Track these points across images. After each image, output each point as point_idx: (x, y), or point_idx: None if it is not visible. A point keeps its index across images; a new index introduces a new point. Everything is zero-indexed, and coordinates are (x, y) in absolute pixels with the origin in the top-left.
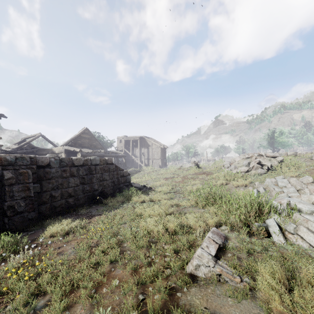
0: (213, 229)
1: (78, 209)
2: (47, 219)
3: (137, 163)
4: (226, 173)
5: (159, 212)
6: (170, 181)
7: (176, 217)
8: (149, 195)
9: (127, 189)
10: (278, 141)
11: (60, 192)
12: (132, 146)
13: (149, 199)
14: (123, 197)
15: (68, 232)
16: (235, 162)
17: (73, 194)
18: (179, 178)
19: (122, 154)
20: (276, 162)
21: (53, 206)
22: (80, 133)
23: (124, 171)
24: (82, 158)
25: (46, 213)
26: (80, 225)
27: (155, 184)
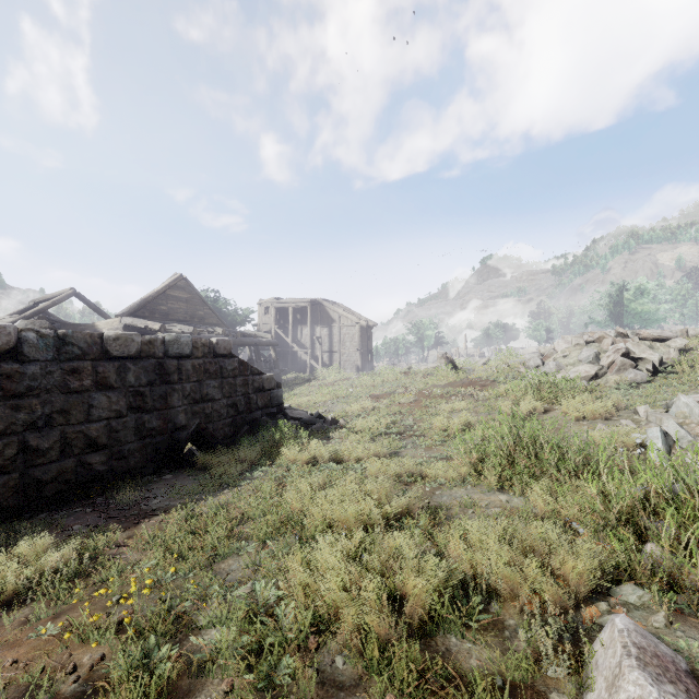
0: (631, 638)
1: (116, 486)
2: (5, 522)
3: (304, 361)
4: (540, 383)
5: (360, 510)
6: (387, 404)
7: (420, 526)
8: (332, 441)
9: (273, 423)
10: (633, 311)
11: (59, 436)
12: (294, 323)
13: (331, 457)
14: (258, 449)
15: (17, 598)
16: (557, 353)
17: (105, 440)
18: (408, 395)
19: (268, 340)
20: (675, 351)
21: (31, 479)
22: (164, 286)
23: (265, 378)
24: (135, 335)
25: (6, 504)
26: (73, 565)
27: (348, 411)
